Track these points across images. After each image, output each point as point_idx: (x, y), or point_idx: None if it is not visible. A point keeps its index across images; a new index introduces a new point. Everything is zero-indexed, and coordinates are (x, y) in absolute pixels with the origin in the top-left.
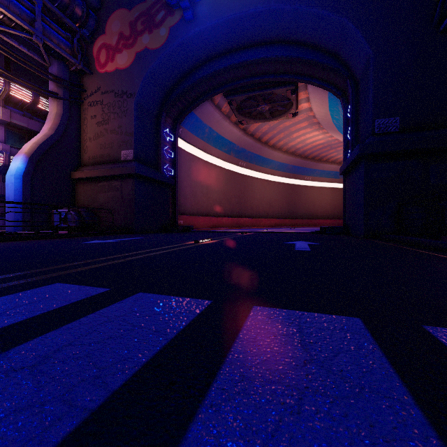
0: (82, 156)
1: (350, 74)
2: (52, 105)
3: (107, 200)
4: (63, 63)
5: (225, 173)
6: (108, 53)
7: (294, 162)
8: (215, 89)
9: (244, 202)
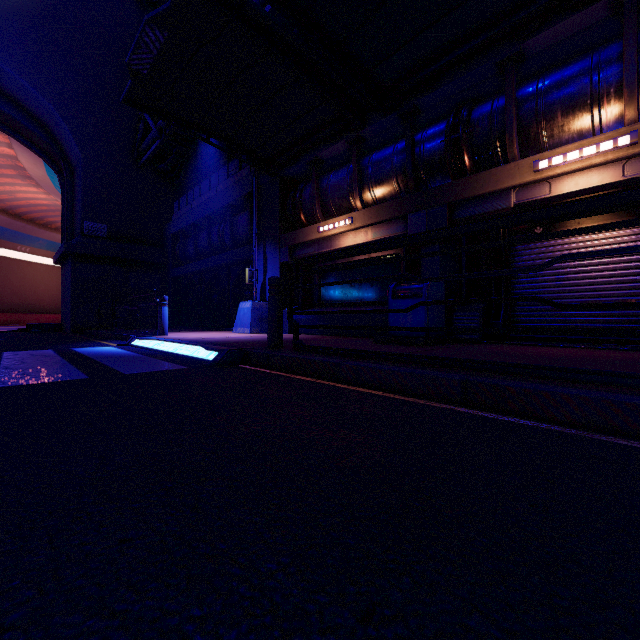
0: None
1: (66, 157)
2: None
3: None
4: None
5: None
6: None
7: None
8: None
9: None
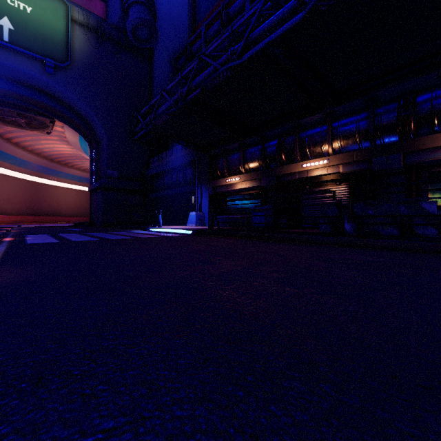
0: None
1: (95, 136)
2: None
3: None
4: None
5: None
6: None
7: (39, 162)
8: None
9: None
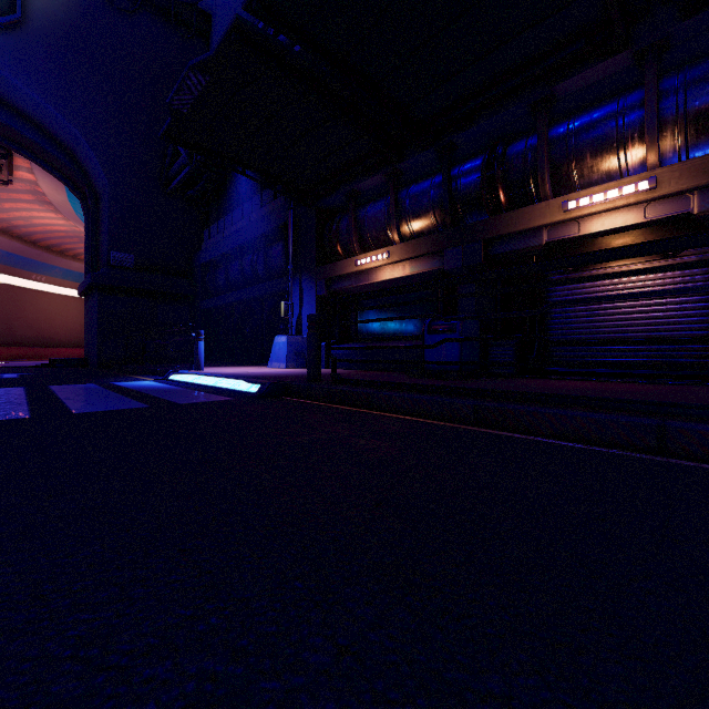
0: None
1: (90, 184)
2: None
3: None
4: None
5: None
6: None
7: (7, 246)
8: None
9: None
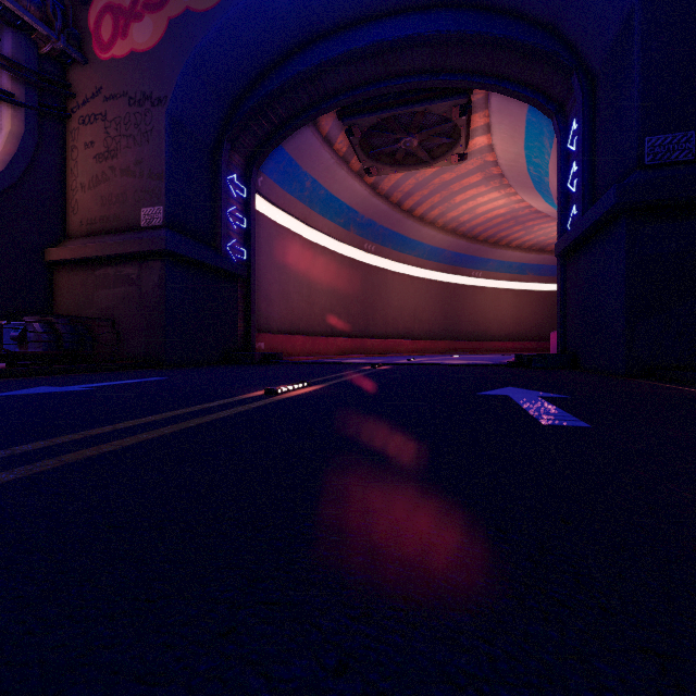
0: (67, 219)
1: (580, 62)
2: (3, 116)
3: (112, 303)
4: (26, 37)
5: (341, 262)
6: (117, 22)
7: (455, 246)
8: (322, 102)
9: (372, 311)
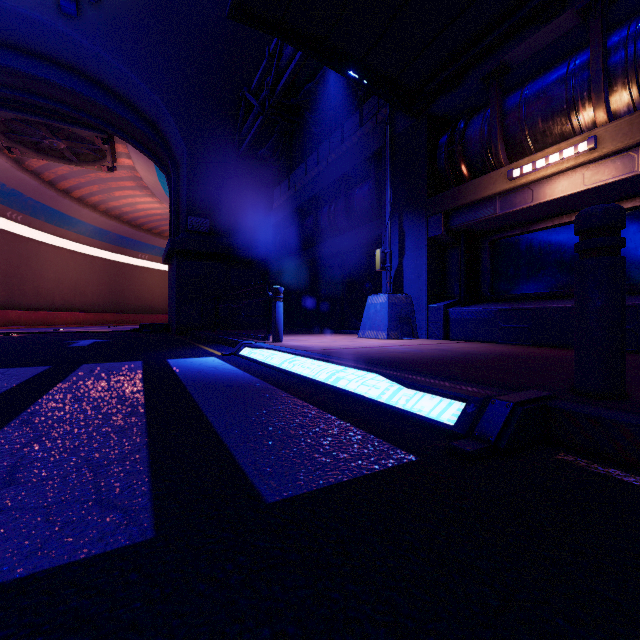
0: None
1: (172, 155)
2: None
3: None
4: None
5: None
6: None
7: (120, 230)
8: None
9: (18, 282)
